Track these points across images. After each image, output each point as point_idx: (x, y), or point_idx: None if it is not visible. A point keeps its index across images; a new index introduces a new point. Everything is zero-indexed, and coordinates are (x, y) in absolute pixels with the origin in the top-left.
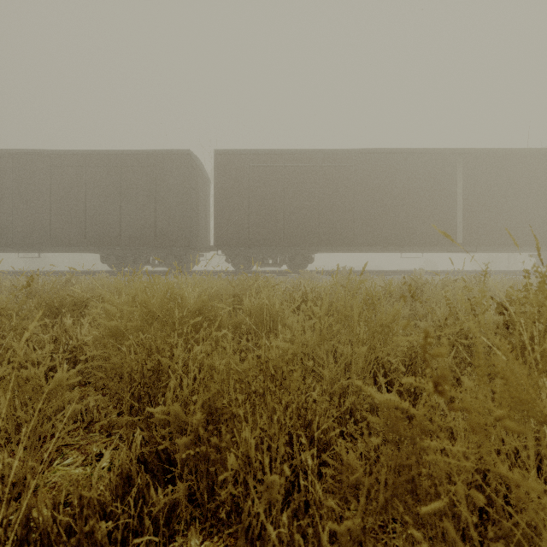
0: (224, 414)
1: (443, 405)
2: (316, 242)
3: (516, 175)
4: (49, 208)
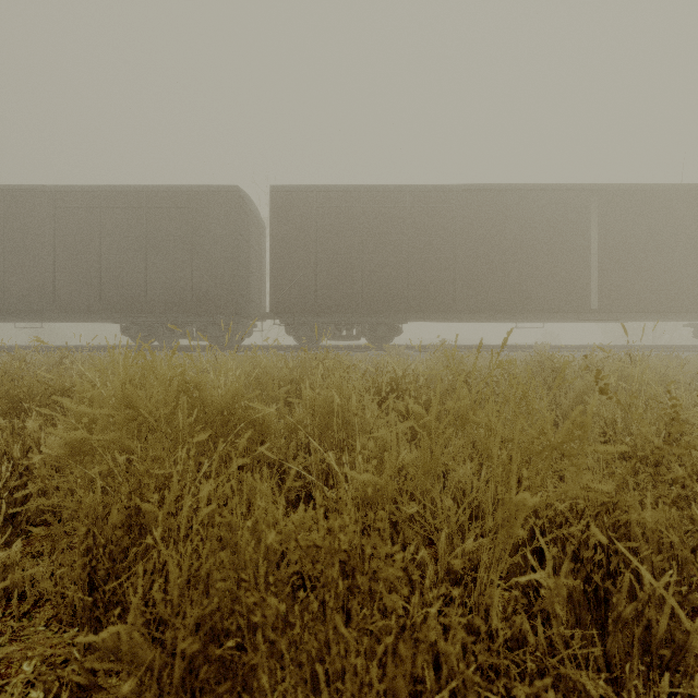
0: (222, 696)
1: (673, 604)
2: (405, 307)
3: (669, 219)
4: (52, 262)
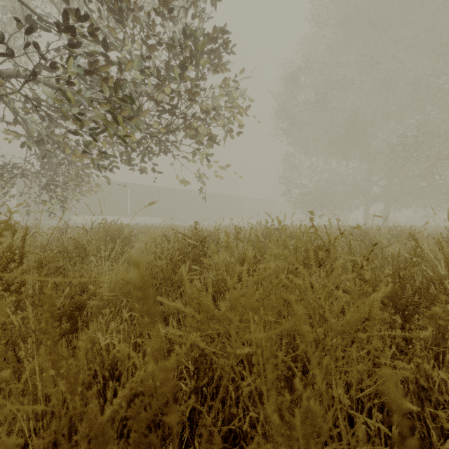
0: None
1: None
2: (72, 212)
3: (147, 193)
4: None
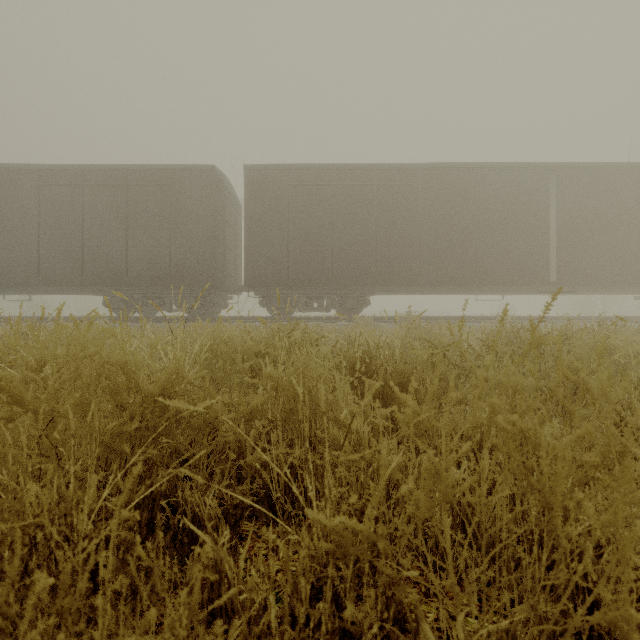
0: None
1: None
2: (373, 280)
3: (624, 196)
4: (36, 237)
